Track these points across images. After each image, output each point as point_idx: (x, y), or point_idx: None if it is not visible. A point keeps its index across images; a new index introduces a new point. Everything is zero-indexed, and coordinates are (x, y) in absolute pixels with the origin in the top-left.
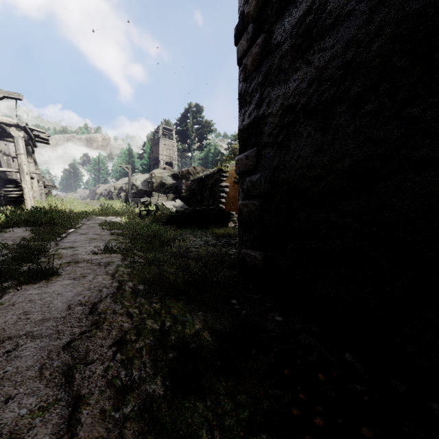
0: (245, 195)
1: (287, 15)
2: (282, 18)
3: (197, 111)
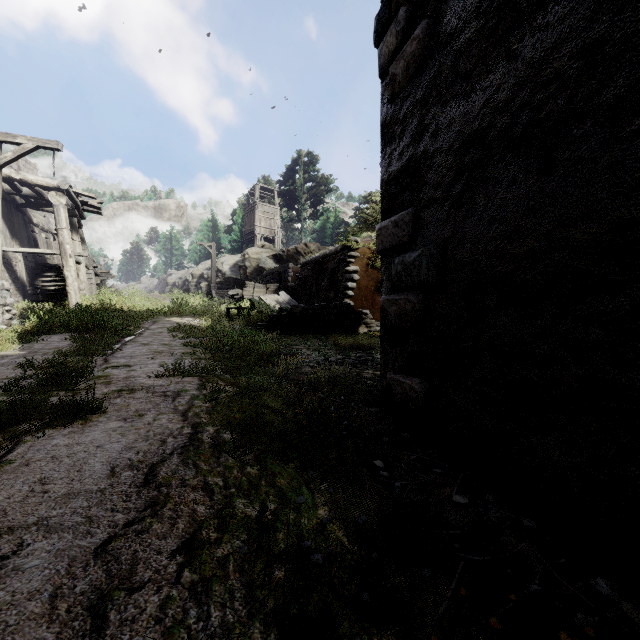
0: (393, 285)
1: None
2: None
3: (309, 162)
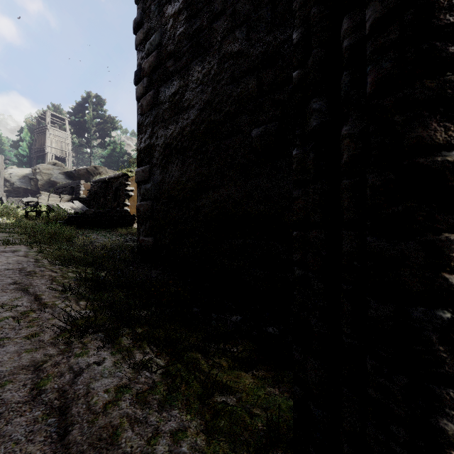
0: (142, 198)
1: (167, 87)
2: (164, 87)
3: (98, 103)
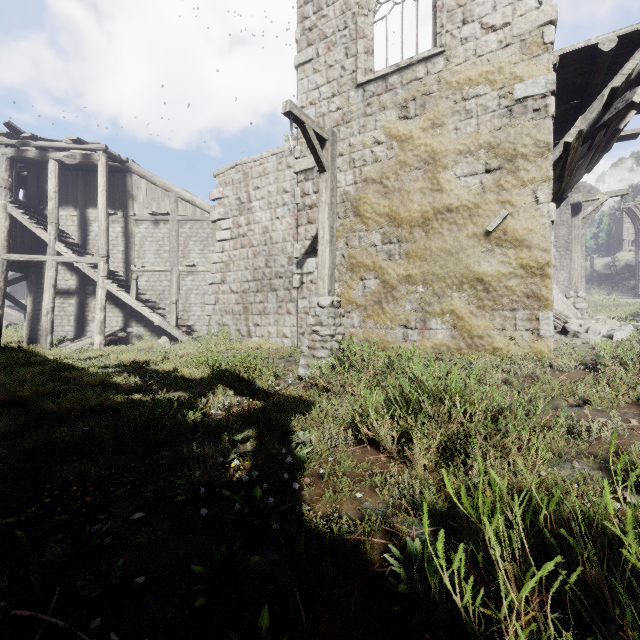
0: None
1: None
2: None
3: None
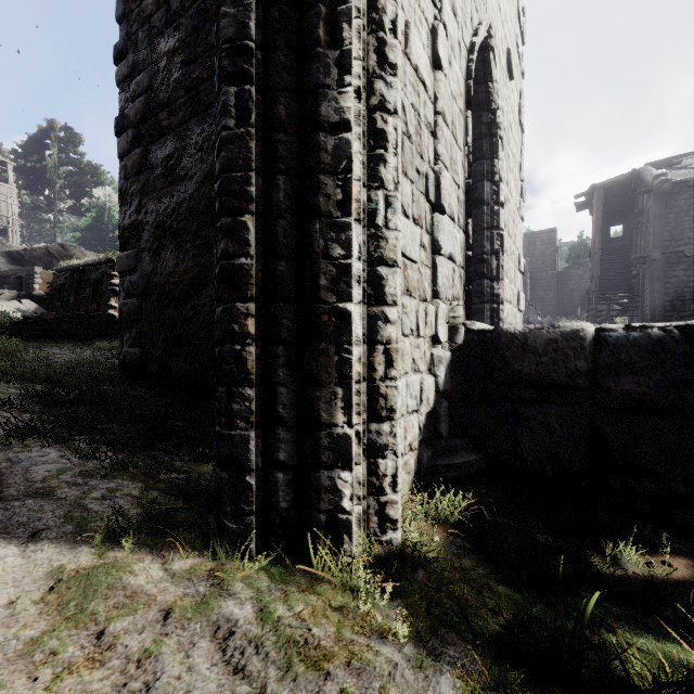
0: (126, 294)
1: (160, 146)
2: (156, 145)
3: (69, 140)
